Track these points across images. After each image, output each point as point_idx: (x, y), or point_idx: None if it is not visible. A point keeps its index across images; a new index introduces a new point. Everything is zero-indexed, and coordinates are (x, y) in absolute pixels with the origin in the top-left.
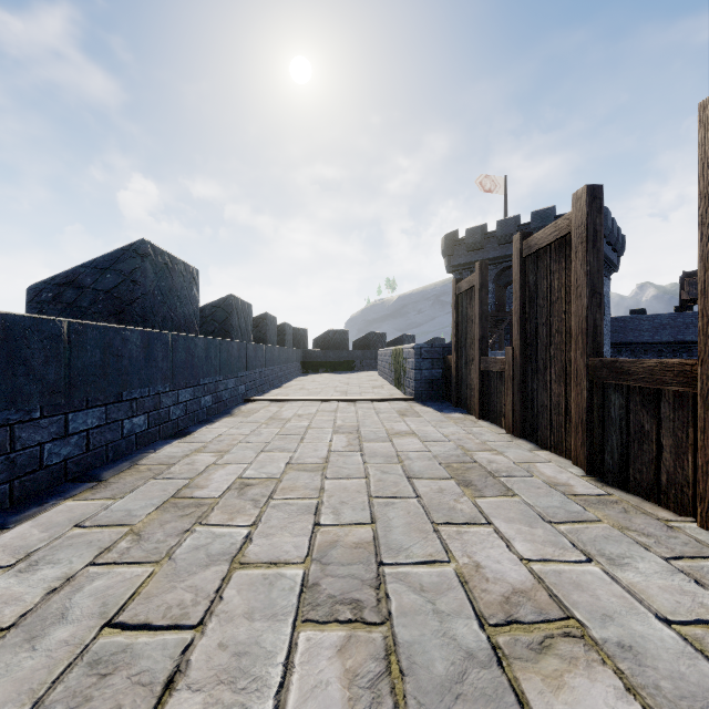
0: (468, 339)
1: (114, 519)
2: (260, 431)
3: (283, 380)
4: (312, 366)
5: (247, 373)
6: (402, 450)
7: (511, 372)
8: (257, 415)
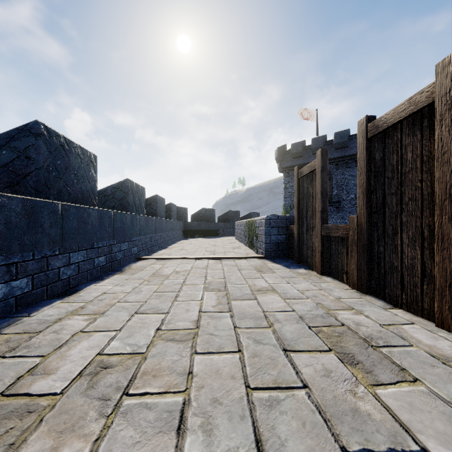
0: (309, 211)
1: None
2: (141, 288)
3: (169, 243)
4: (190, 233)
5: (139, 238)
6: (267, 308)
7: (356, 237)
8: (143, 272)
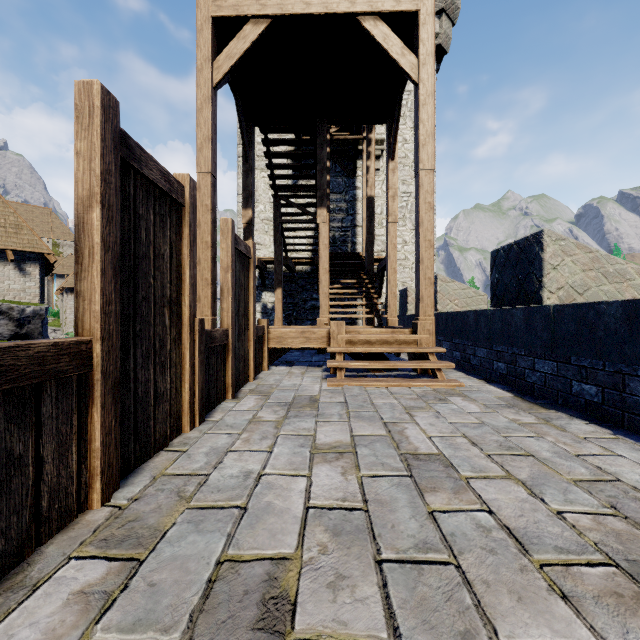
0: None
1: None
2: None
3: None
4: None
5: None
6: None
7: None
8: None
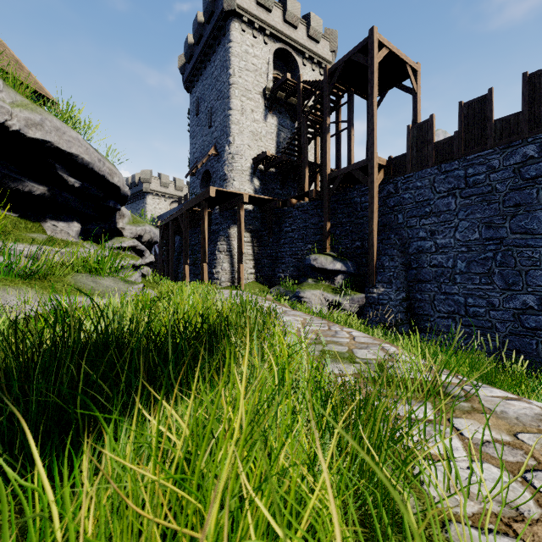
0: None
1: None
2: None
3: None
4: None
5: None
6: None
7: None
8: None
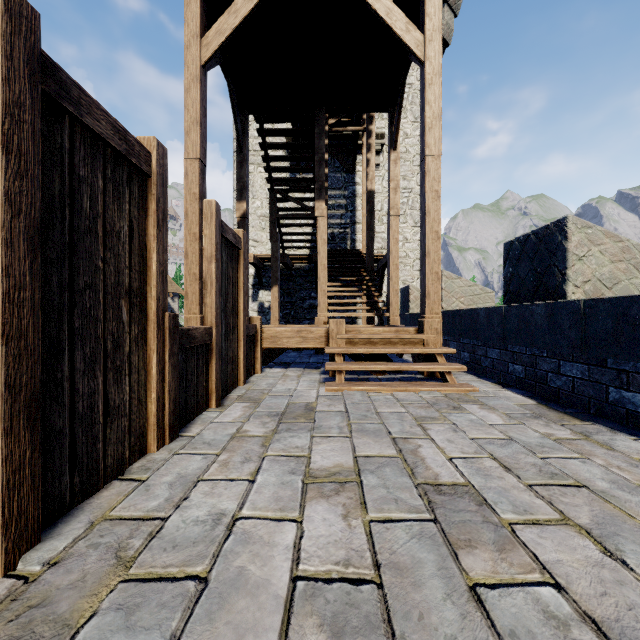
0: None
1: None
2: None
3: None
4: None
5: None
6: None
7: None
8: None
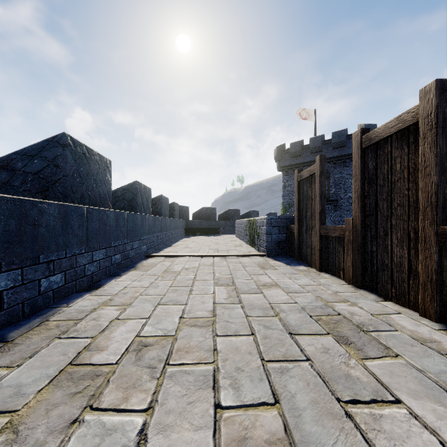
0: (308, 212)
1: (1, 397)
2: (157, 283)
3: (172, 241)
4: (192, 231)
5: (148, 237)
6: (273, 301)
7: (351, 237)
8: (155, 269)
